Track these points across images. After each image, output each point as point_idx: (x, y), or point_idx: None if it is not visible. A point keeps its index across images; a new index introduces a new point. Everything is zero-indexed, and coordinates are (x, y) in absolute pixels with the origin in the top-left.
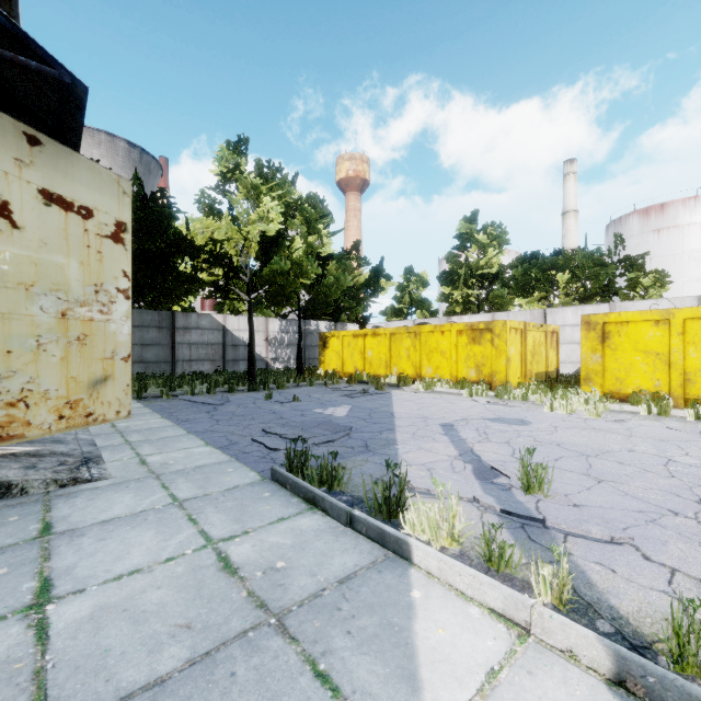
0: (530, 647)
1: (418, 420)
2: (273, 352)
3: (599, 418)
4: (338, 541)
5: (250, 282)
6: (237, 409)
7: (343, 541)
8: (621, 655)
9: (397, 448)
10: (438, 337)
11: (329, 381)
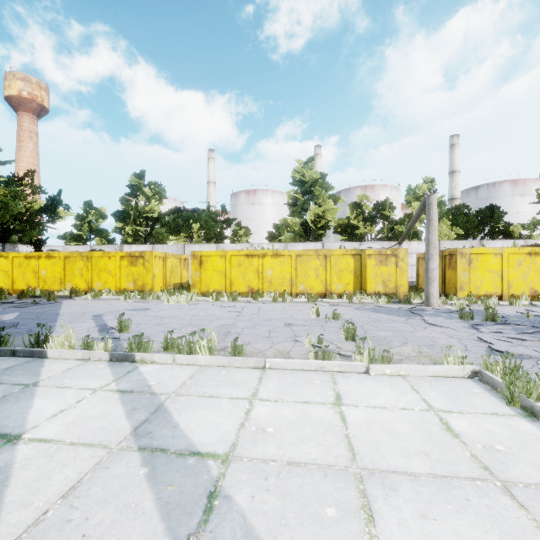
0: (88, 362)
1: (78, 314)
2: None
3: (188, 304)
4: (5, 361)
5: None
6: None
7: (8, 360)
8: (112, 353)
9: (54, 328)
10: (106, 261)
11: None
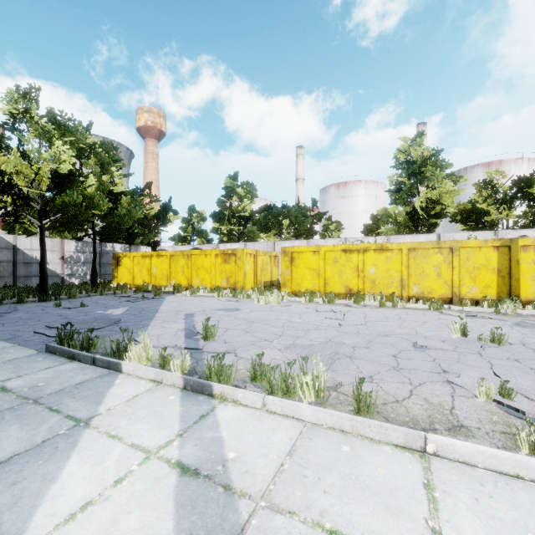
0: (159, 387)
1: (173, 312)
2: (69, 269)
3: (279, 305)
4: (83, 371)
5: (42, 209)
6: (24, 315)
7: (86, 371)
8: (186, 378)
9: (147, 328)
10: (203, 259)
11: (118, 291)
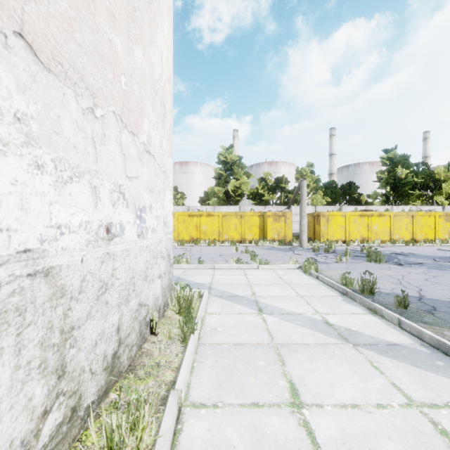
0: None
1: None
2: None
3: None
4: None
5: None
6: None
7: None
8: None
9: None
10: None
11: None
